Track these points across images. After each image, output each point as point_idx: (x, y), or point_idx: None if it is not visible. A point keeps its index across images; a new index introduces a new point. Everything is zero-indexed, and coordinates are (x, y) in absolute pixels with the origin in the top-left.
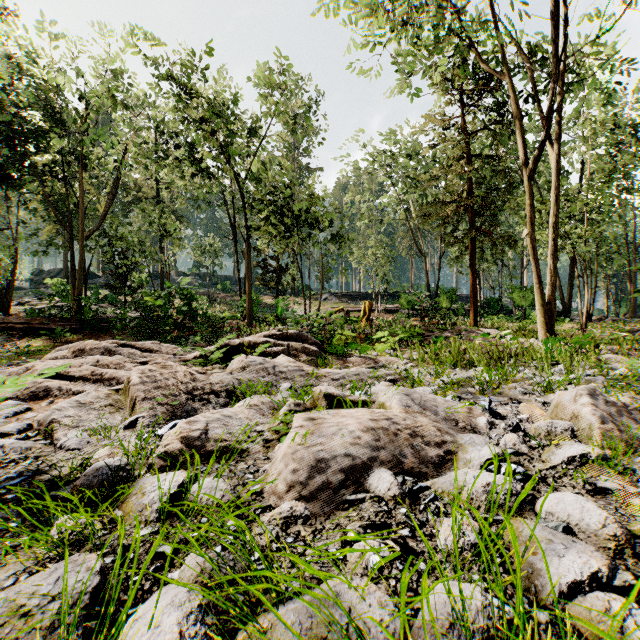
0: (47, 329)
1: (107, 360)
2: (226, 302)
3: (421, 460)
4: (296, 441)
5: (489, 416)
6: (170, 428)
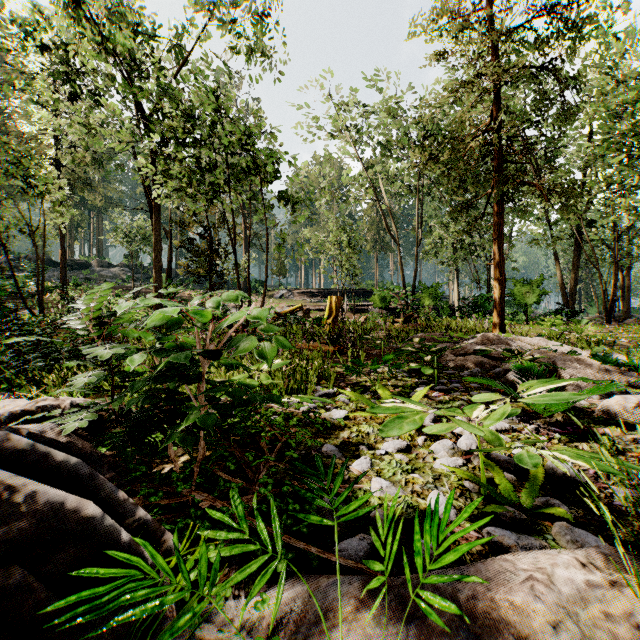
0: None
1: None
2: None
3: None
4: None
5: None
6: None
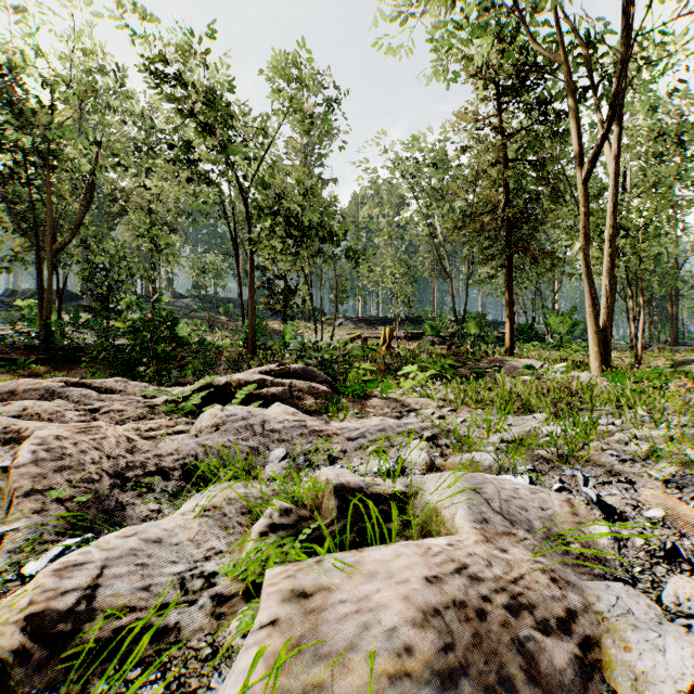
0: (8, 359)
1: (40, 407)
2: (228, 327)
3: (545, 687)
4: (254, 687)
5: (601, 515)
6: (50, 561)
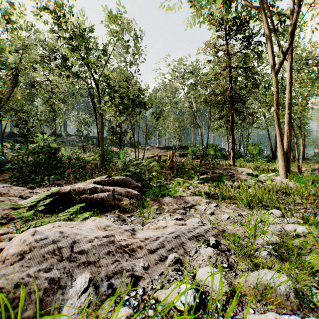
0: None
1: None
2: (93, 150)
3: None
4: None
5: None
6: None
